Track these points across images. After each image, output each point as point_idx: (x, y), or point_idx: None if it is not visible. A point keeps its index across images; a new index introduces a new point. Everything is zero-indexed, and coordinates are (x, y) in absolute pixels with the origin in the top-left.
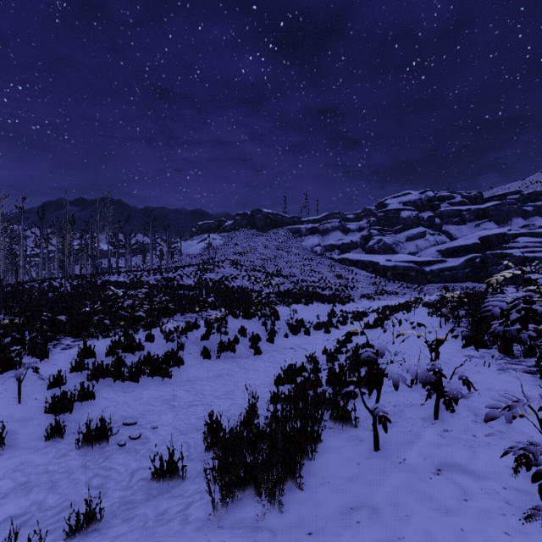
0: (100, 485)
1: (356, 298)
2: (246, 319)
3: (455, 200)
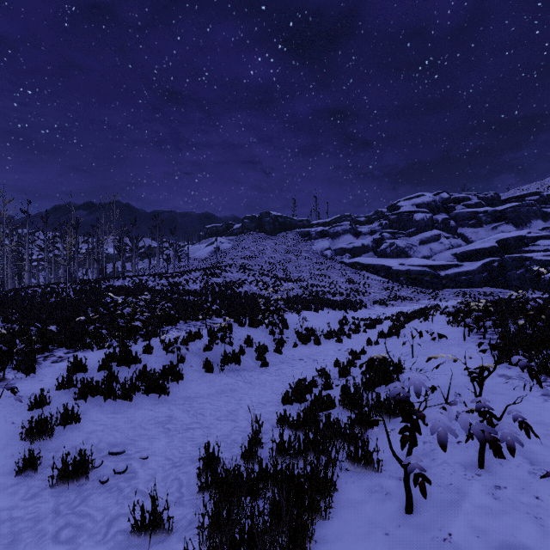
0: (69, 539)
1: (368, 304)
2: (253, 328)
3: (470, 201)
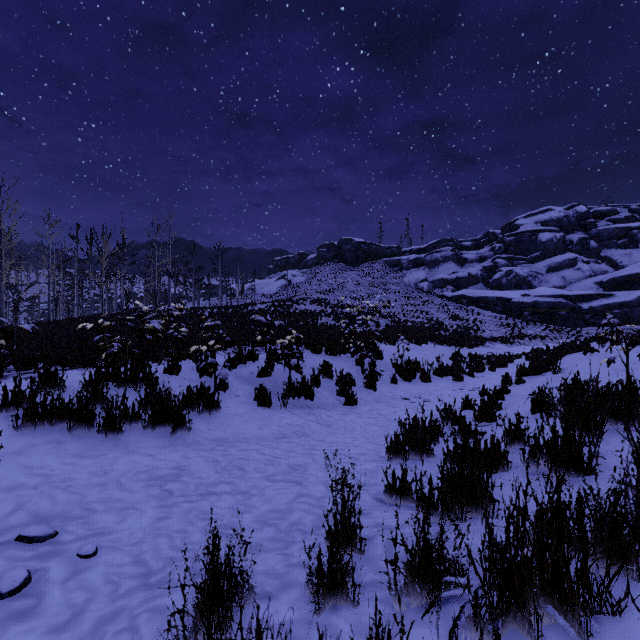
0: None
1: (485, 341)
2: (332, 355)
3: (618, 215)
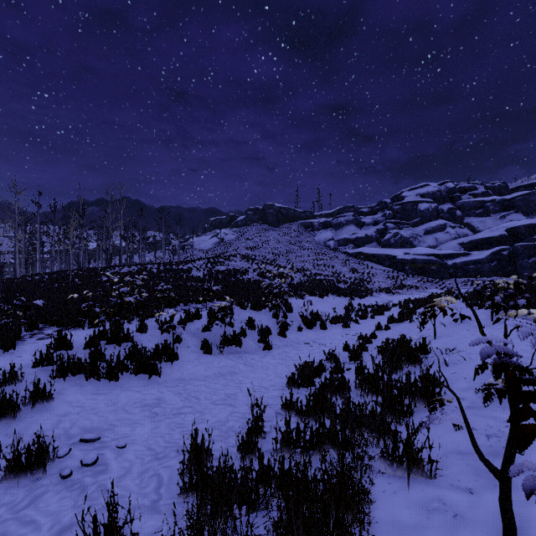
0: None
1: (373, 292)
2: (255, 310)
3: (477, 191)
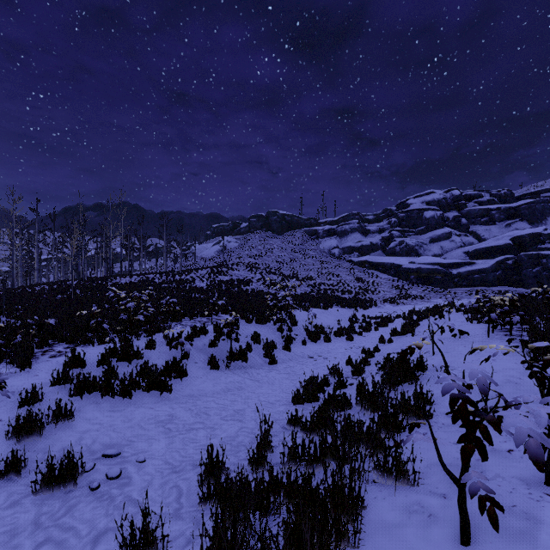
0: None
1: (378, 302)
2: (260, 324)
3: (483, 199)
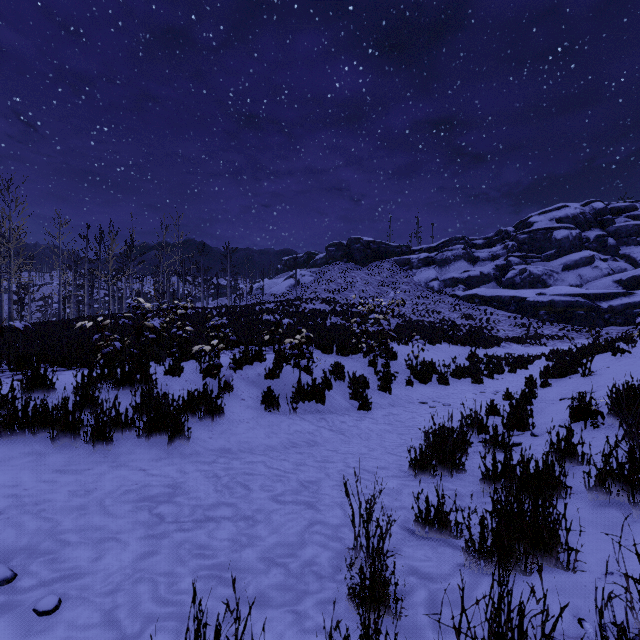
0: None
1: (501, 341)
2: (343, 356)
3: (638, 211)
